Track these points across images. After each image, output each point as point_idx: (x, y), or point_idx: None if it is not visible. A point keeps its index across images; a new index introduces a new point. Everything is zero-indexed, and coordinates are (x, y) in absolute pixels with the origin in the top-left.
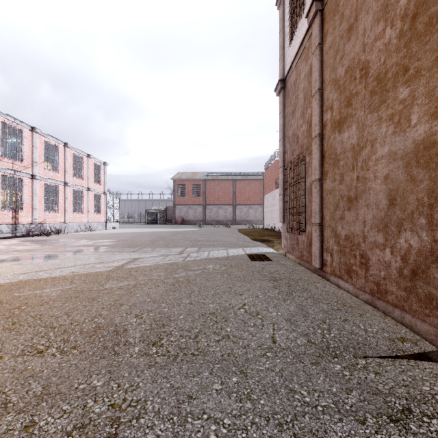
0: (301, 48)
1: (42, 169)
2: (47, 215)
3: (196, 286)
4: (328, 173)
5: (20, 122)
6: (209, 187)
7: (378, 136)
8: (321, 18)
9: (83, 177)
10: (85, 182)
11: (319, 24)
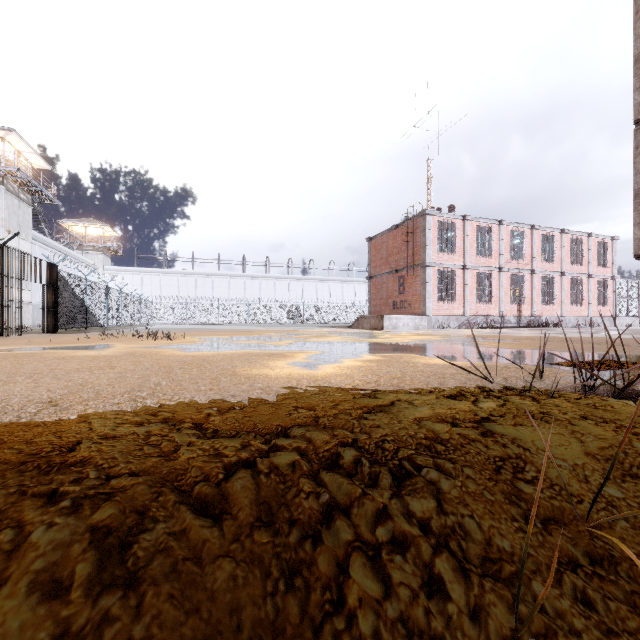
0: None
1: (539, 263)
2: (544, 308)
3: None
4: None
5: (523, 225)
6: None
7: None
8: None
9: (582, 262)
10: (584, 268)
11: None
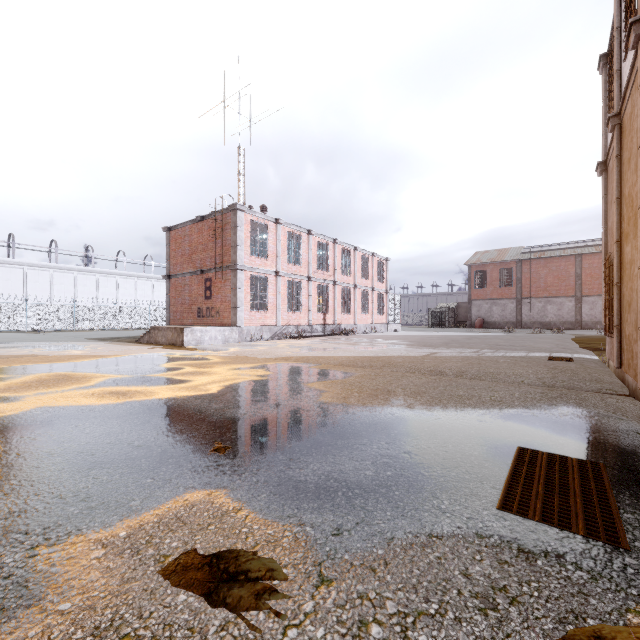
0: (613, 142)
1: (339, 275)
2: (343, 316)
3: (485, 365)
4: (623, 279)
5: (327, 238)
6: (528, 271)
7: (635, 259)
8: (619, 130)
9: (368, 277)
10: (369, 282)
11: (616, 138)
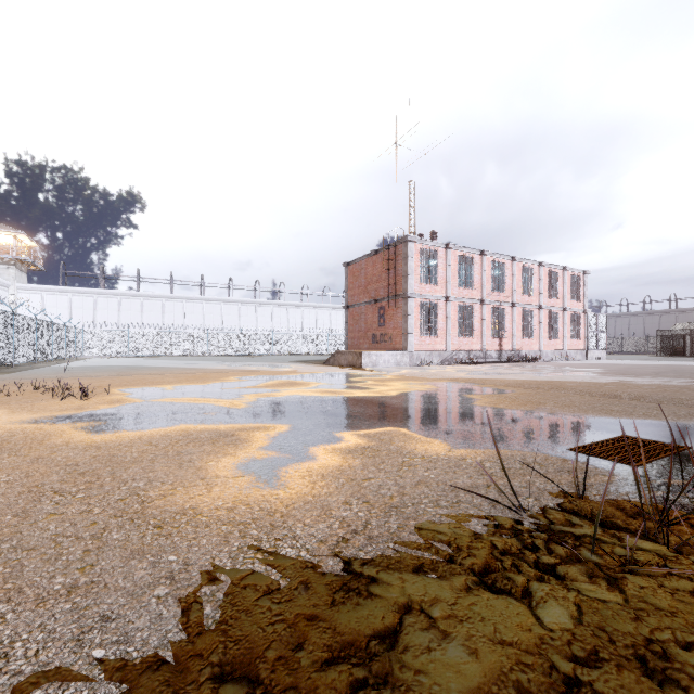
0: None
1: (519, 296)
2: (523, 342)
3: (681, 393)
4: None
5: (504, 256)
6: None
7: None
8: None
9: (558, 296)
10: (559, 301)
11: None
